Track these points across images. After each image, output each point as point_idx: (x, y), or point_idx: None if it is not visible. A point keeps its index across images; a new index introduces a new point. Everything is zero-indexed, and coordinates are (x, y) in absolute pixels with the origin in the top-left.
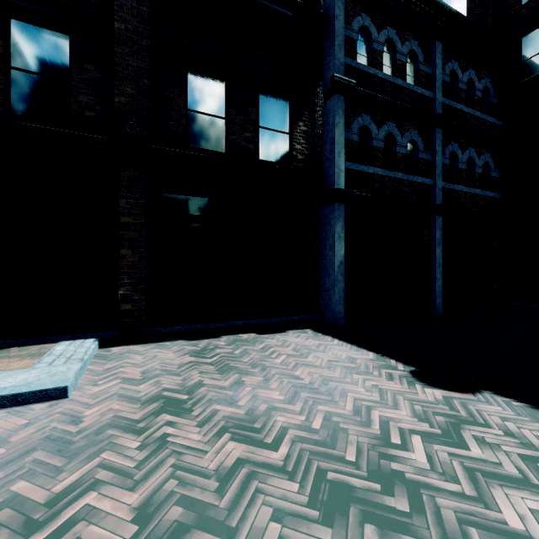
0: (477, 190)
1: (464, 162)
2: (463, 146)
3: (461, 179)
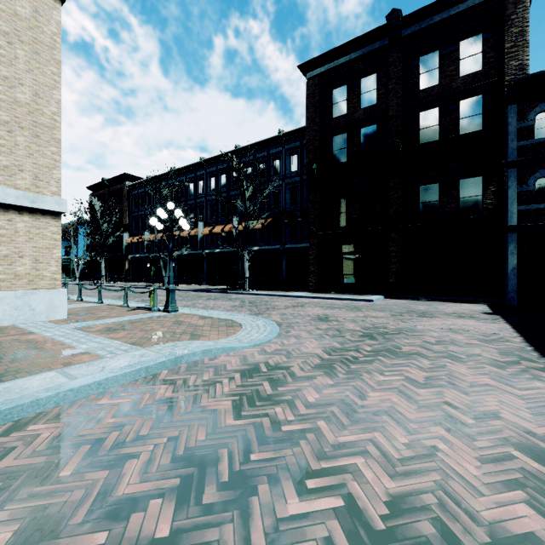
0: None
1: None
2: None
3: None
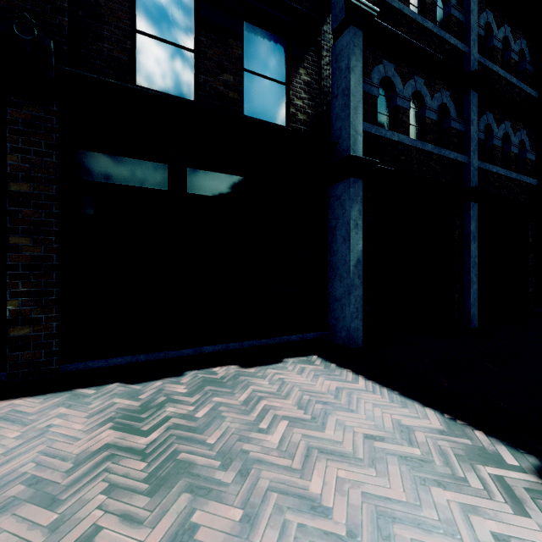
0: (514, 174)
1: (499, 139)
2: (498, 118)
3: (496, 159)
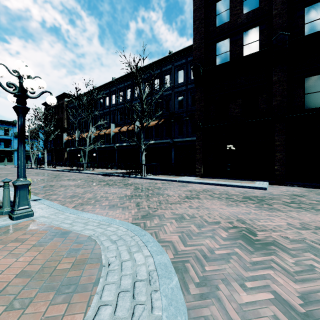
0: None
1: None
2: None
3: None
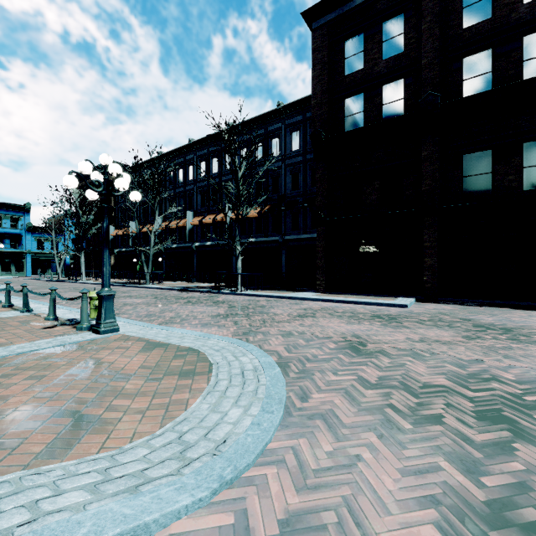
0: None
1: None
2: None
3: None
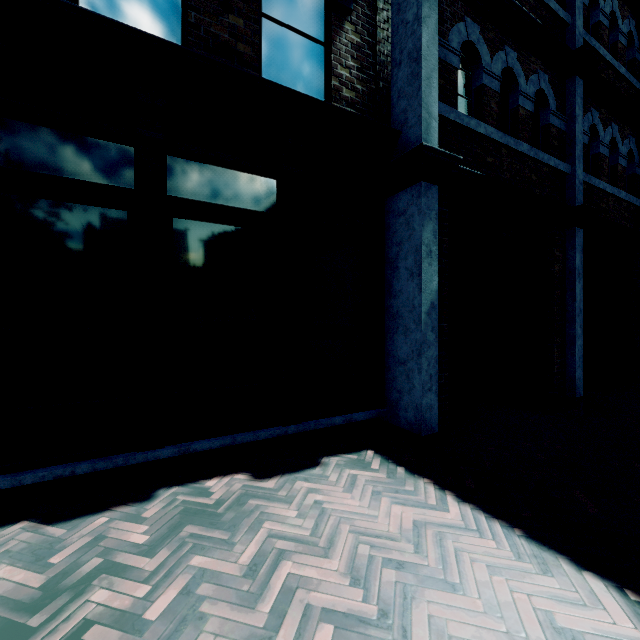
0: (623, 193)
1: (606, 145)
2: (604, 118)
3: (602, 173)
